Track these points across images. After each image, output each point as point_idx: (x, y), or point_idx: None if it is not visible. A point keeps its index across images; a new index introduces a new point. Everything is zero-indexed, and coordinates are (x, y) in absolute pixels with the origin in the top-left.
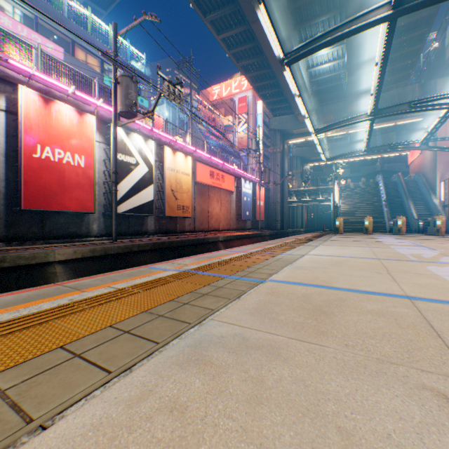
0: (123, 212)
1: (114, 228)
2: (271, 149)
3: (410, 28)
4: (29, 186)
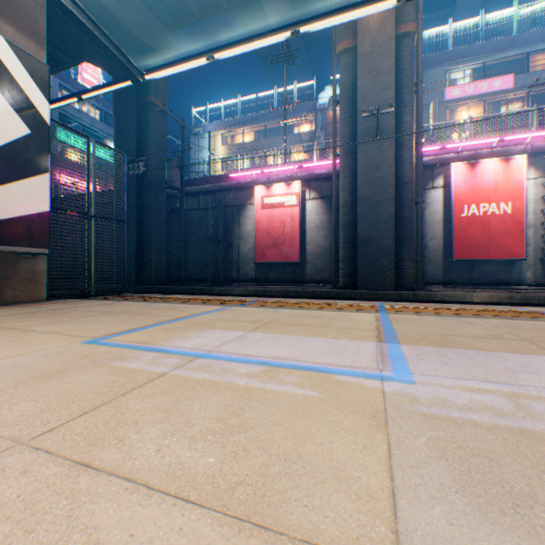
0: None
1: None
2: None
3: None
4: (457, 241)
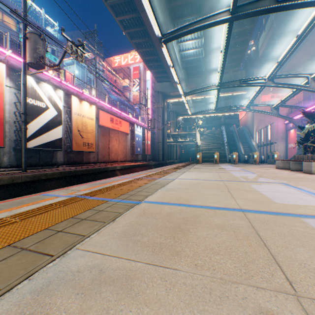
0: (34, 147)
1: (23, 160)
2: (156, 105)
3: (240, 34)
4: None
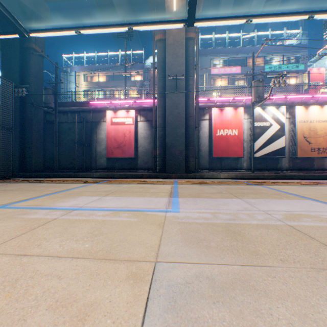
0: (260, 156)
1: (251, 165)
2: None
3: None
4: (214, 148)
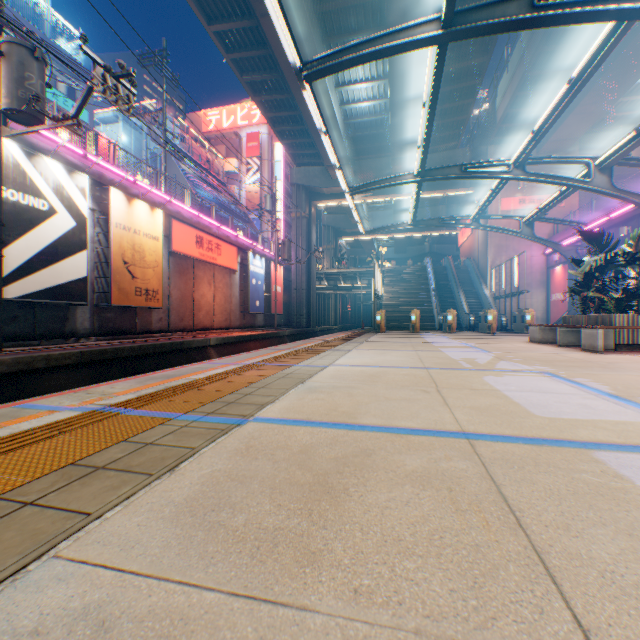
0: (20, 296)
1: None
2: (294, 213)
3: (461, 76)
4: None
